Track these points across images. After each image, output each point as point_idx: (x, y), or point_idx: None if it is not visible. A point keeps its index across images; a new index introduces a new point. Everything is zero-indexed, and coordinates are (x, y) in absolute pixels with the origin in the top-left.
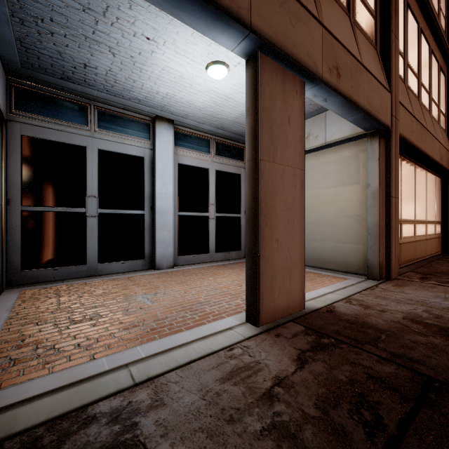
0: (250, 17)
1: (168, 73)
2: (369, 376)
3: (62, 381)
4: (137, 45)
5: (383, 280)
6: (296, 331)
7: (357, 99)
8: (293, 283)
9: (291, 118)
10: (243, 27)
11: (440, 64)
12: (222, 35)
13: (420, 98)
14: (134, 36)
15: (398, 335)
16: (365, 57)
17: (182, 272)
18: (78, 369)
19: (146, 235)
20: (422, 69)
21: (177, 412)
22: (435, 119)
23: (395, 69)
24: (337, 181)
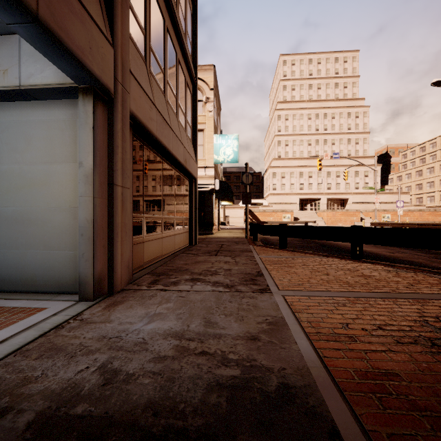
0: None
1: None
2: None
3: None
4: None
5: (102, 297)
6: None
7: None
8: None
9: None
10: None
11: (187, 81)
12: None
13: (167, 96)
14: None
15: None
16: None
17: None
18: None
19: None
20: (169, 69)
21: None
22: (182, 126)
23: (122, 23)
24: (46, 154)
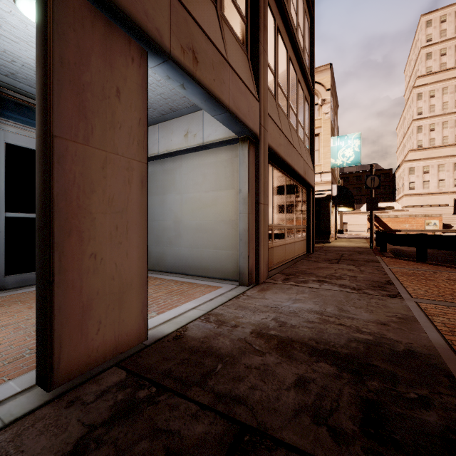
0: None
1: None
2: (167, 453)
3: None
4: None
5: (252, 285)
6: (109, 385)
7: (221, 95)
8: (127, 310)
9: (123, 92)
10: None
11: (305, 94)
12: None
13: (289, 118)
14: None
15: (237, 360)
16: (232, 56)
17: (2, 300)
18: None
19: None
20: (291, 92)
21: None
22: (301, 139)
23: (264, 80)
24: (215, 185)
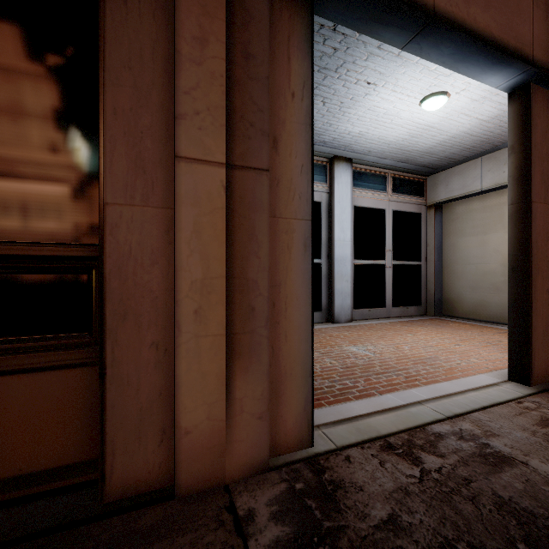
0: (531, 51)
1: (371, 112)
2: None
3: (374, 407)
4: (354, 91)
5: None
6: None
7: None
8: None
9: None
10: (525, 64)
11: None
12: (494, 75)
13: None
14: (355, 83)
15: None
16: None
17: (367, 327)
18: (376, 400)
19: (323, 285)
20: None
21: (519, 442)
22: None
23: None
24: None
